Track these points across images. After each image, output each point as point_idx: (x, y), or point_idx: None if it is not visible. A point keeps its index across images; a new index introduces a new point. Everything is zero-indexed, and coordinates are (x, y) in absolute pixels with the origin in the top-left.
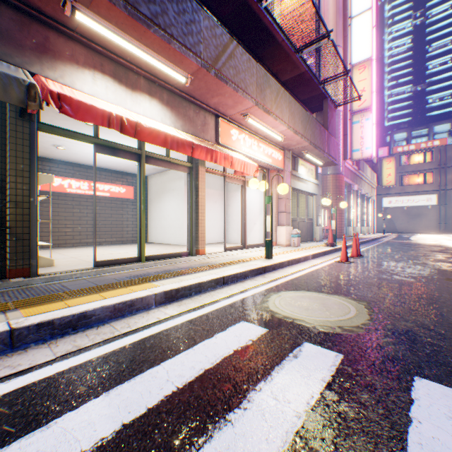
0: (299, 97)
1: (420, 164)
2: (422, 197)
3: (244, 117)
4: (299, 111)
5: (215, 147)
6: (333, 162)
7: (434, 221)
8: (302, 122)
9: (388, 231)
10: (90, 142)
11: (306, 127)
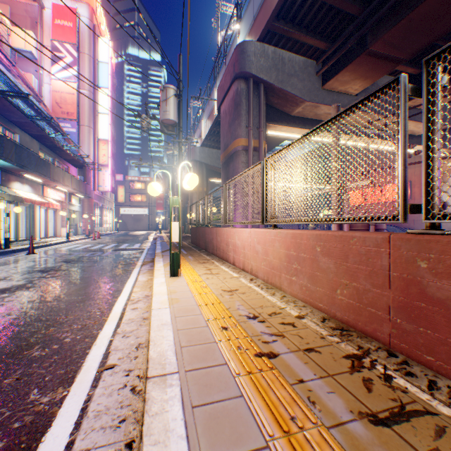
0: (72, 163)
1: (141, 189)
2: (142, 209)
3: (56, 186)
4: (76, 180)
5: (46, 199)
6: (90, 196)
7: (148, 223)
8: (77, 184)
9: (124, 229)
10: (7, 200)
11: (78, 185)
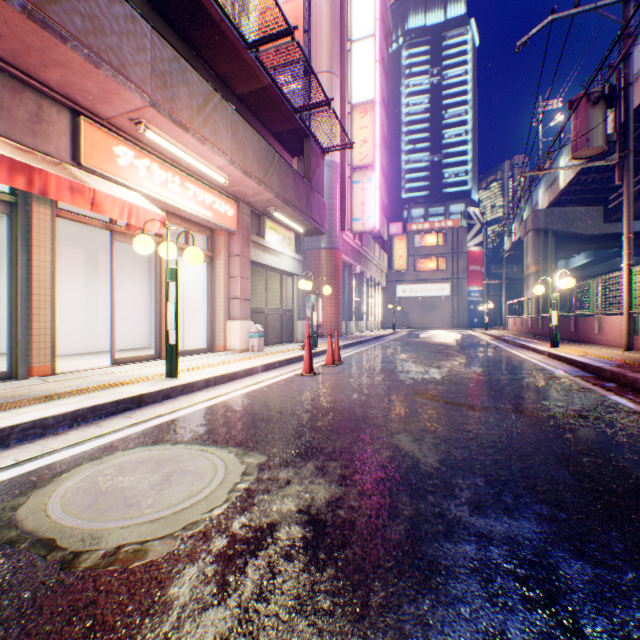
0: (269, 127)
1: (435, 246)
2: (436, 286)
3: (138, 126)
4: (255, 141)
5: (64, 168)
6: (320, 229)
7: (448, 314)
8: (261, 160)
9: (402, 326)
10: None
11: (268, 169)
